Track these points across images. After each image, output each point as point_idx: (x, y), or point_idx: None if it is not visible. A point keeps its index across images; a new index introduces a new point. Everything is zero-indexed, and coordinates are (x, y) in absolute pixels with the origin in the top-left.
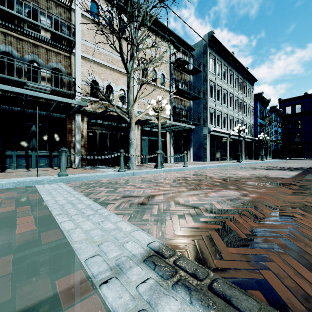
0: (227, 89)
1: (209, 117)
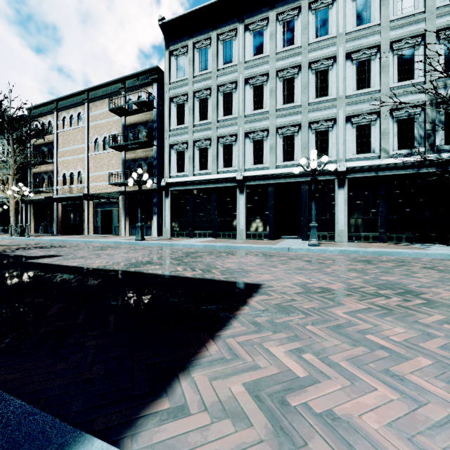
0: (236, 77)
1: (176, 160)
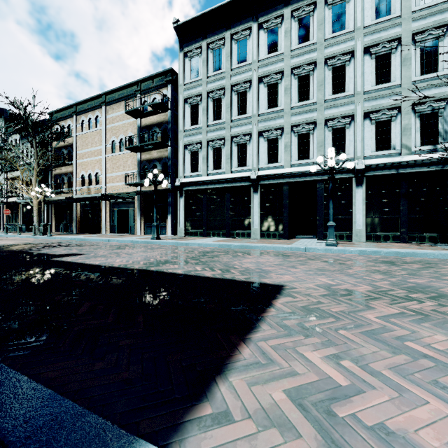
0: (250, 76)
1: (190, 160)
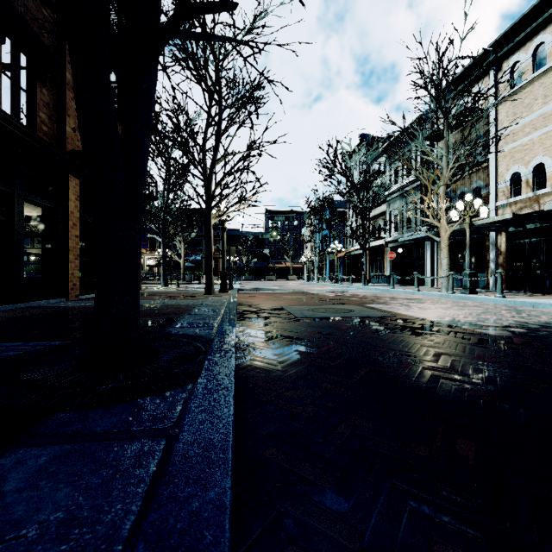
0: None
1: None
